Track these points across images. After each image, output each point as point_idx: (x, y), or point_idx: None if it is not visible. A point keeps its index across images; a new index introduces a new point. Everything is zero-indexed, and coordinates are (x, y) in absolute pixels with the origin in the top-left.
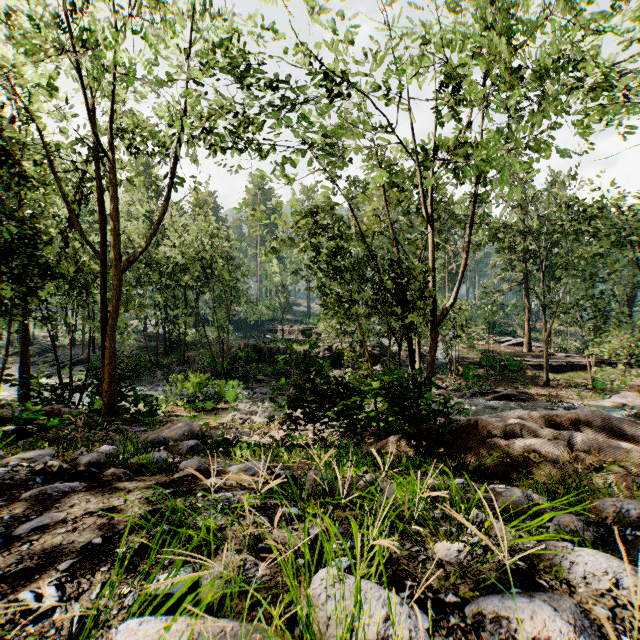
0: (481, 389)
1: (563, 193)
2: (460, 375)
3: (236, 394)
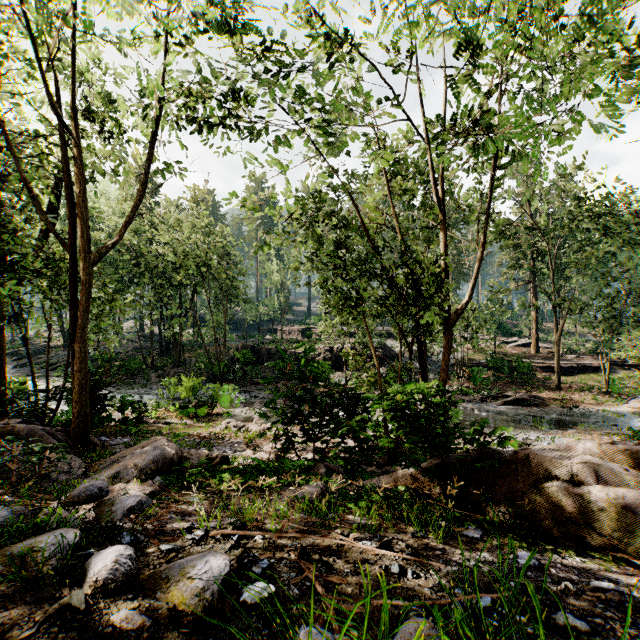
0: (490, 393)
1: (577, 186)
2: (466, 377)
3: (231, 399)
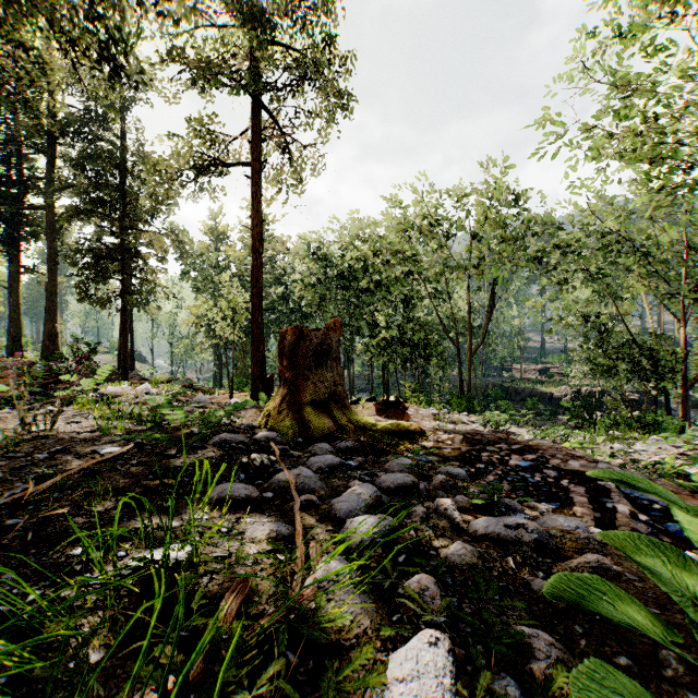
0: None
1: None
2: None
3: None
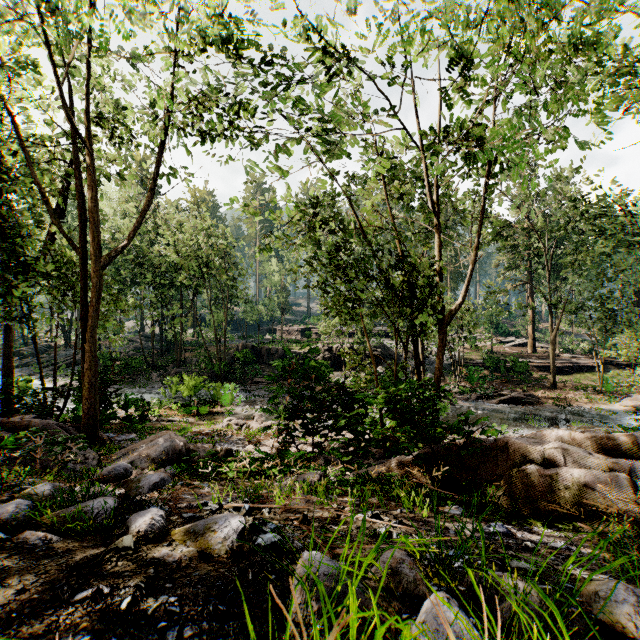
0: (486, 392)
1: (571, 189)
2: (464, 377)
3: (232, 398)
